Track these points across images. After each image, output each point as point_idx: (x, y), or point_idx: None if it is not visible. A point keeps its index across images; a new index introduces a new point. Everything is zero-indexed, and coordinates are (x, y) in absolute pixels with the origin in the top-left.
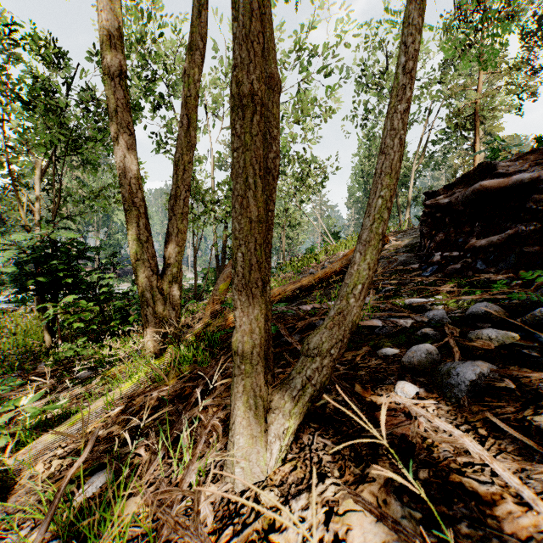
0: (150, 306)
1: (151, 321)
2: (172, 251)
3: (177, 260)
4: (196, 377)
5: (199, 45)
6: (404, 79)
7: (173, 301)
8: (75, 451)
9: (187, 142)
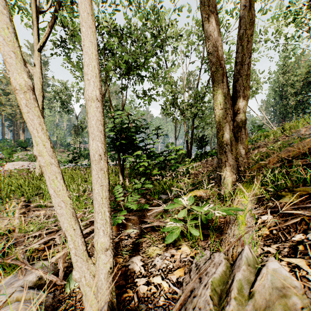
0: (229, 145)
1: (229, 157)
2: (241, 104)
3: (244, 111)
4: None
5: None
6: None
7: (243, 142)
8: (302, 252)
9: (250, 19)
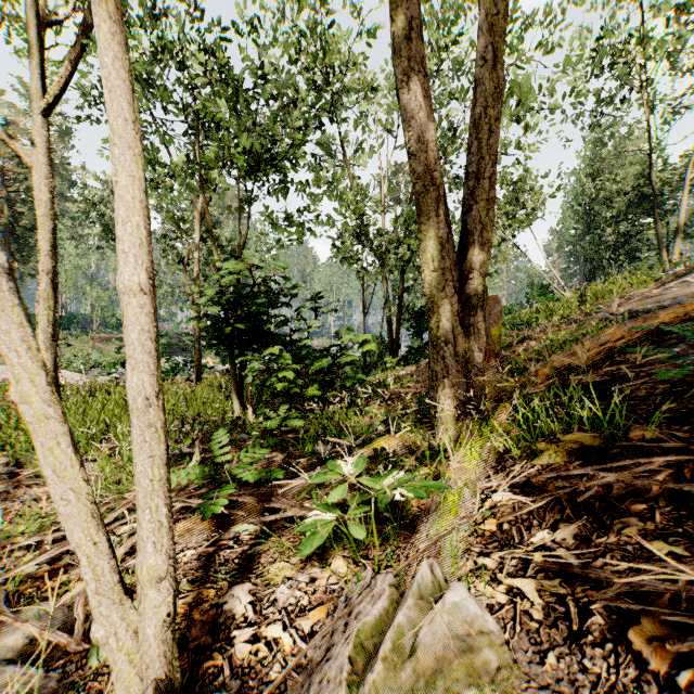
0: (450, 344)
1: (451, 368)
2: (476, 259)
3: (482, 274)
4: (650, 451)
5: None
6: None
7: (479, 338)
8: (537, 566)
9: (495, 86)
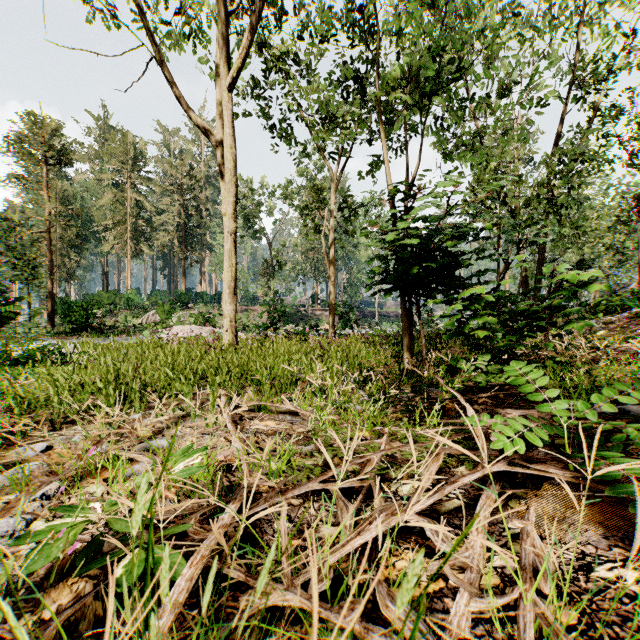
0: None
1: None
2: None
3: None
4: None
5: None
6: None
7: None
8: None
9: None
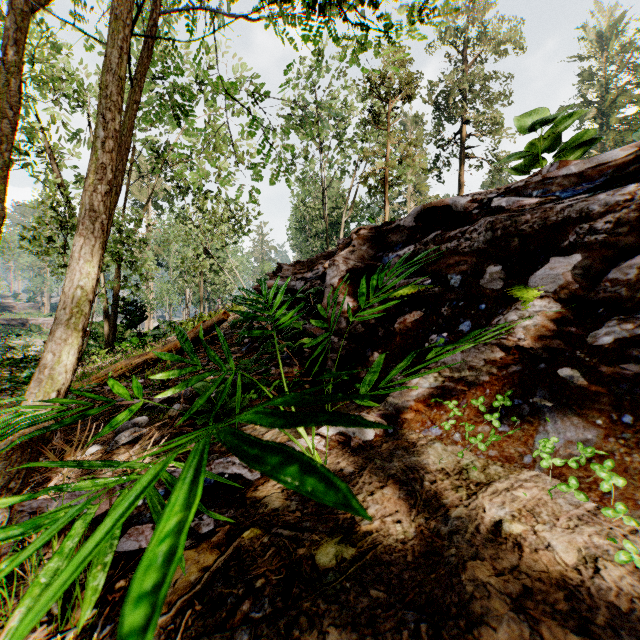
0: None
1: None
2: None
3: None
4: None
5: (9, 113)
6: None
7: None
8: None
9: None
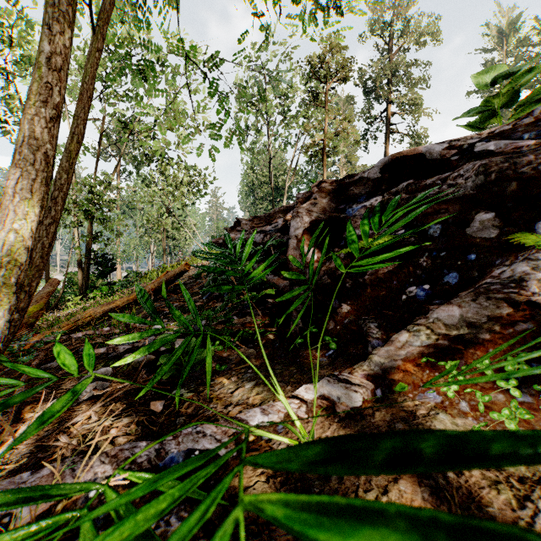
0: None
1: None
2: None
3: None
4: None
5: None
6: (50, 203)
7: None
8: None
9: None
